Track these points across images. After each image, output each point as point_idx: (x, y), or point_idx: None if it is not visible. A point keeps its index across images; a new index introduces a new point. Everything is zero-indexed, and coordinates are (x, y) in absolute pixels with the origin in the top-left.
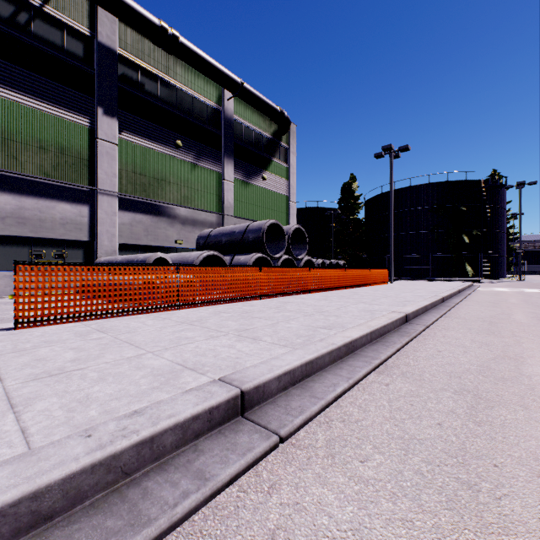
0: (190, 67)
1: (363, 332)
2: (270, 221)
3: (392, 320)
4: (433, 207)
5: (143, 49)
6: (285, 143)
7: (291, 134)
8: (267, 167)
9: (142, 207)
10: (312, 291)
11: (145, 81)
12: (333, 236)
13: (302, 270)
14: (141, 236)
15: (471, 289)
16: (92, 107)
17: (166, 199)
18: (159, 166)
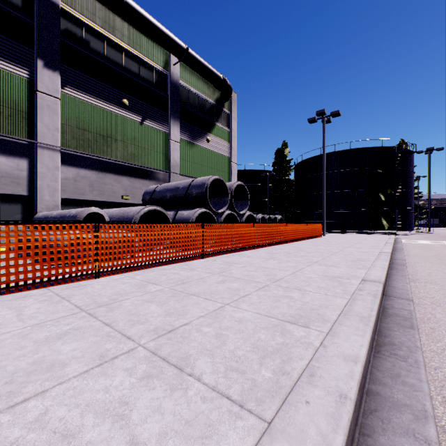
0: (137, 30)
1: (367, 339)
2: (213, 177)
3: (379, 298)
4: (354, 169)
5: (87, 7)
6: (227, 110)
7: (233, 102)
8: (211, 130)
9: (87, 162)
10: (256, 247)
11: (90, 39)
12: (268, 194)
13: (246, 225)
14: (86, 191)
15: (399, 242)
16: (31, 59)
17: (112, 156)
18: (104, 123)
